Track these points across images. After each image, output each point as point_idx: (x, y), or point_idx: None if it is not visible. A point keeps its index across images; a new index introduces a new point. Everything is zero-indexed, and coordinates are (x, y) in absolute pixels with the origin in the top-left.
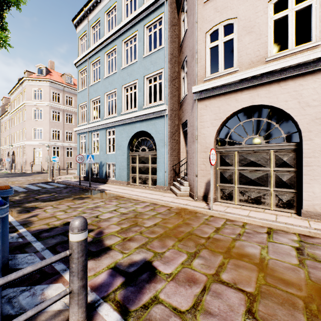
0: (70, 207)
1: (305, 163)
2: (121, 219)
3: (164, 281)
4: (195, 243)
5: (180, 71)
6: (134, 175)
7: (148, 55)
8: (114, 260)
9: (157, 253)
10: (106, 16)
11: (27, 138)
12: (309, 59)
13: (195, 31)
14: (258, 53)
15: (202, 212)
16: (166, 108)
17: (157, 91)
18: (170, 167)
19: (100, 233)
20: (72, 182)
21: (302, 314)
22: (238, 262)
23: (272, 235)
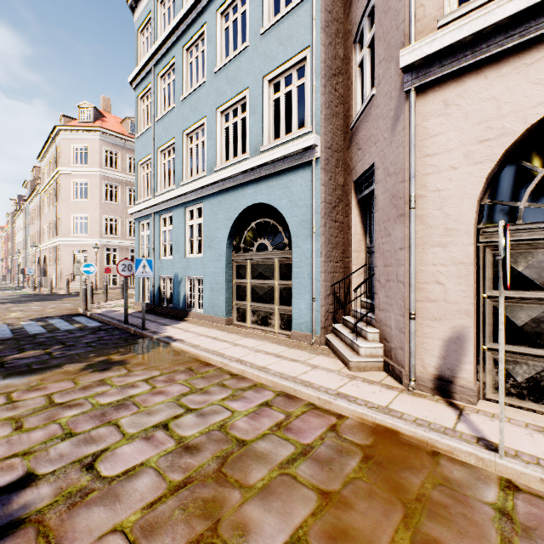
0: (51, 402)
1: None
2: (164, 487)
3: None
4: None
5: (351, 52)
6: (241, 305)
7: (271, 25)
8: None
9: None
10: None
11: (62, 233)
12: None
13: None
14: None
15: (459, 458)
16: (315, 141)
17: (294, 106)
18: (326, 287)
19: None
20: (117, 317)
21: None
22: None
23: None
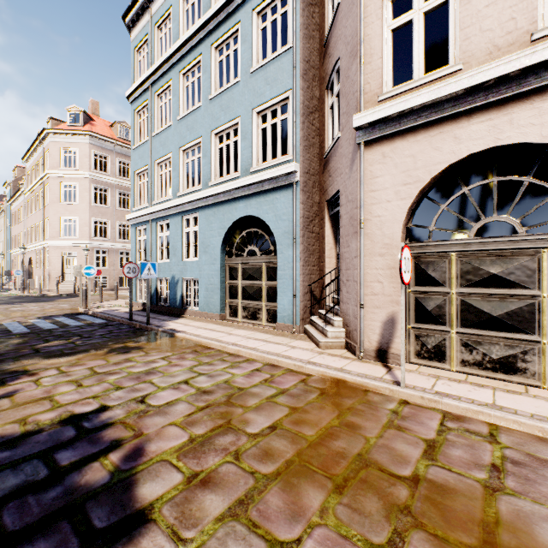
0: (95, 372)
1: None
2: (194, 408)
3: None
4: (384, 499)
5: (325, 96)
6: (233, 303)
7: (260, 67)
8: None
9: (277, 545)
10: (181, 2)
11: (51, 235)
12: None
13: None
14: (511, 25)
15: (380, 392)
16: (296, 168)
17: (279, 136)
18: (305, 286)
19: (135, 455)
20: (119, 315)
21: None
22: None
23: None
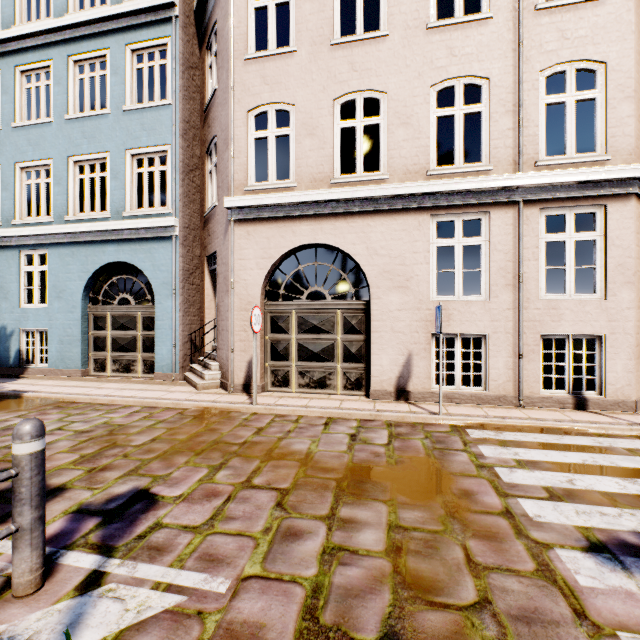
0: None
1: (374, 329)
2: (78, 442)
3: (171, 505)
4: (223, 452)
5: (205, 159)
6: (100, 356)
7: (135, 109)
8: (75, 501)
9: (158, 477)
10: None
11: None
12: (376, 195)
13: (230, 102)
14: (321, 168)
15: (240, 410)
16: (175, 223)
17: (157, 185)
18: (185, 336)
19: None
20: None
21: (332, 492)
22: (280, 462)
23: (329, 426)
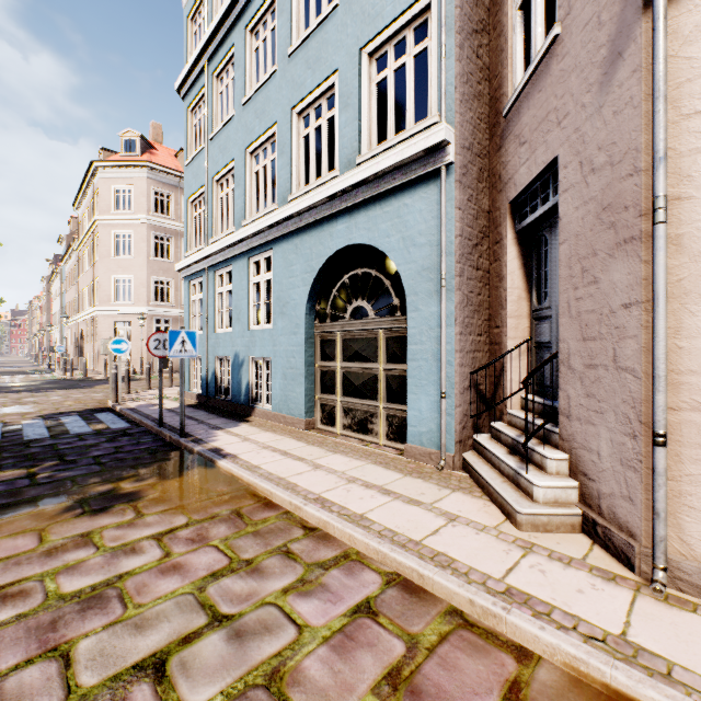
0: None
1: None
2: None
3: None
4: None
5: None
6: (327, 400)
7: None
8: None
9: None
10: None
11: (101, 300)
12: None
13: None
14: None
15: None
16: (447, 135)
17: (409, 87)
18: (463, 376)
19: None
20: (153, 415)
21: None
22: None
23: None
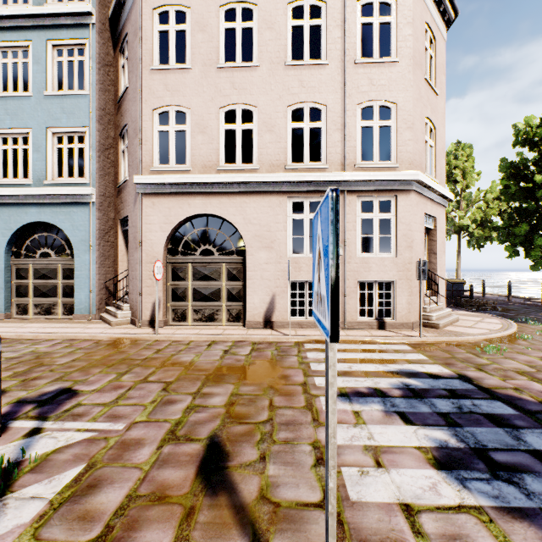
0: None
1: (248, 277)
2: (10, 364)
3: (88, 394)
4: (129, 364)
5: (119, 140)
6: (22, 301)
7: (56, 94)
8: (15, 397)
9: (78, 381)
10: None
11: None
12: (249, 181)
13: (139, 101)
14: (210, 158)
15: (145, 339)
16: (92, 191)
17: (76, 160)
18: (101, 284)
19: None
20: None
21: (201, 381)
22: (170, 368)
23: (211, 346)
